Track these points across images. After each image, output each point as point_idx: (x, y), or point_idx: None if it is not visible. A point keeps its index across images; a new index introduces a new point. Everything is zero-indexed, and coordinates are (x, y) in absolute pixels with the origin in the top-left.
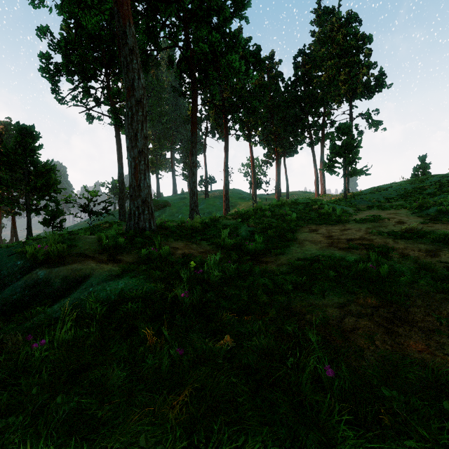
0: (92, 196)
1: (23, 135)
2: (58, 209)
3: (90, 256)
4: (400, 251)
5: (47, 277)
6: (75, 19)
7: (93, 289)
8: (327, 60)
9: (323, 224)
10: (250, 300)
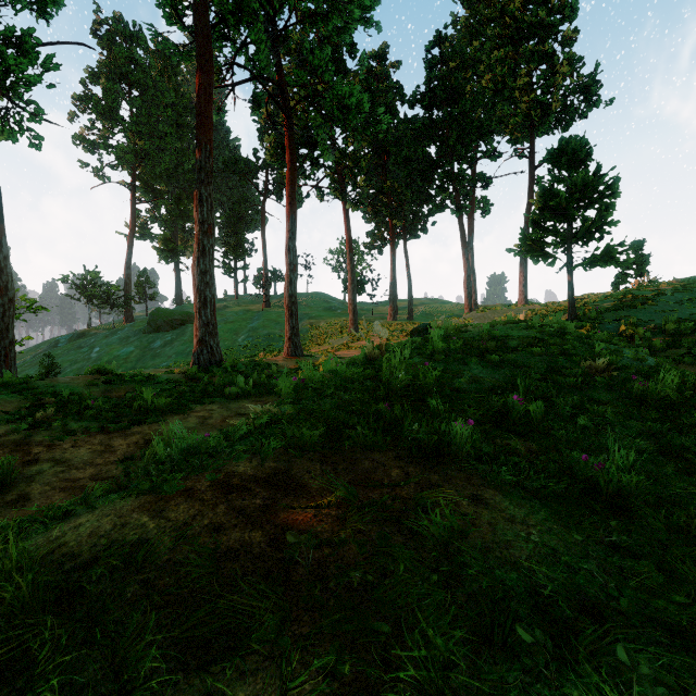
0: None
1: None
2: None
3: None
4: None
5: None
6: None
7: None
8: (490, 51)
9: None
10: None
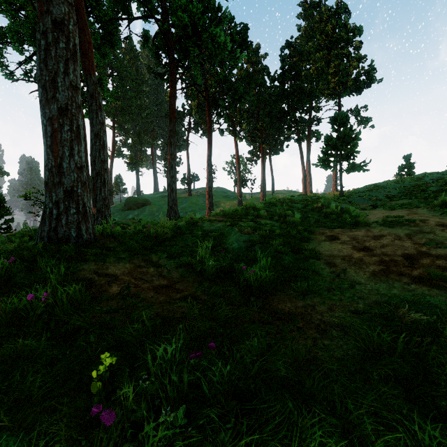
0: None
1: None
2: (4, 207)
3: None
4: None
5: None
6: None
7: None
8: (315, 52)
9: (337, 228)
10: None
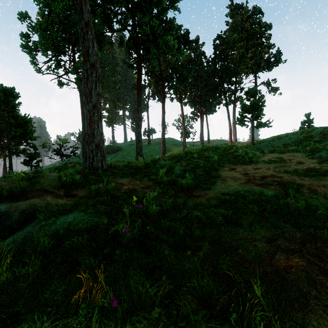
0: (63, 142)
1: (5, 95)
2: (36, 152)
3: (49, 191)
4: (308, 187)
5: (7, 211)
6: (48, 8)
7: (45, 223)
8: (238, 42)
9: (239, 164)
10: (185, 233)
